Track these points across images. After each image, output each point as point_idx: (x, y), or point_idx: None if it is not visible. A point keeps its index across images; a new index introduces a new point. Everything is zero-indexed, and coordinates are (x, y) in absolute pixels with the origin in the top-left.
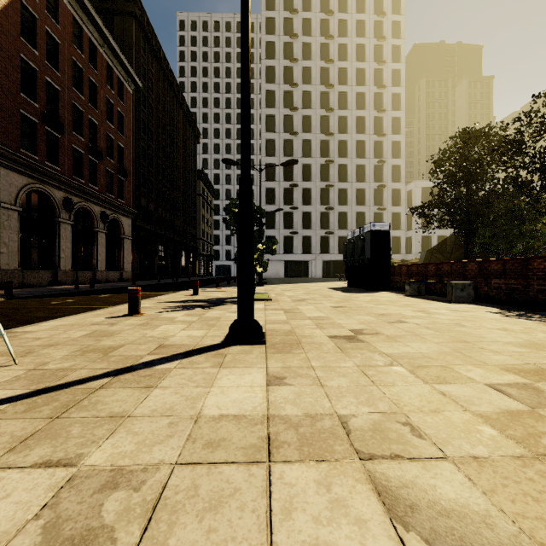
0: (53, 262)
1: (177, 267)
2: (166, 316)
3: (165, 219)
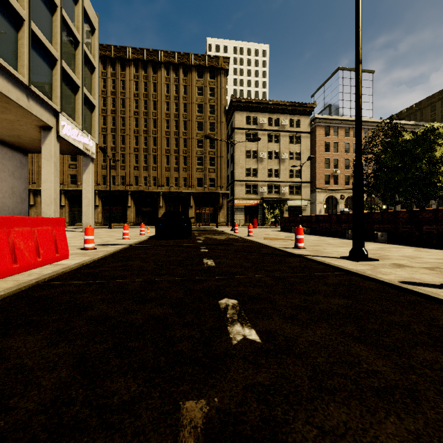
0: None
1: None
2: None
3: None
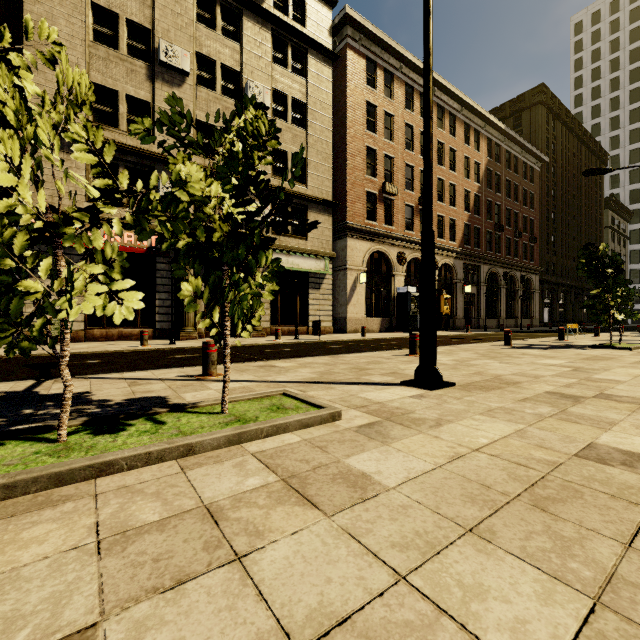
0: (496, 313)
1: (578, 314)
2: (613, 337)
3: (566, 267)
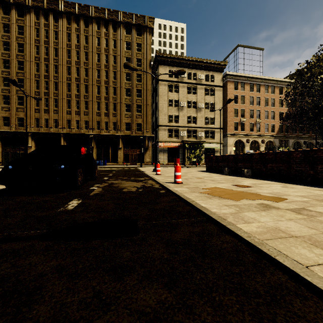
0: None
1: None
2: None
3: None
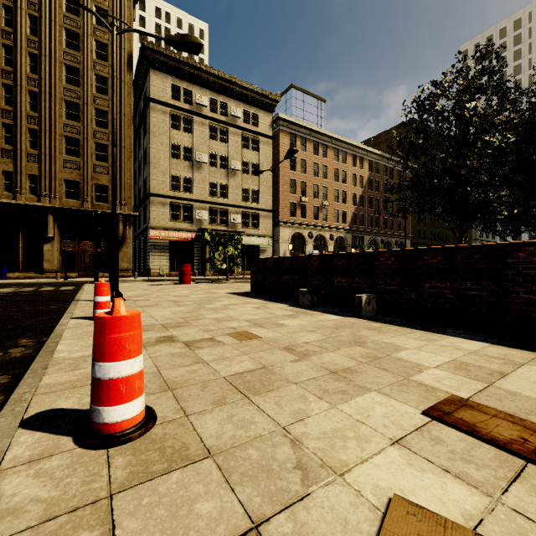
0: None
1: None
2: None
3: (436, 233)
